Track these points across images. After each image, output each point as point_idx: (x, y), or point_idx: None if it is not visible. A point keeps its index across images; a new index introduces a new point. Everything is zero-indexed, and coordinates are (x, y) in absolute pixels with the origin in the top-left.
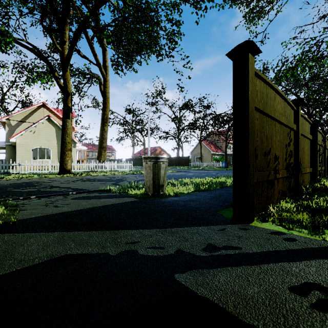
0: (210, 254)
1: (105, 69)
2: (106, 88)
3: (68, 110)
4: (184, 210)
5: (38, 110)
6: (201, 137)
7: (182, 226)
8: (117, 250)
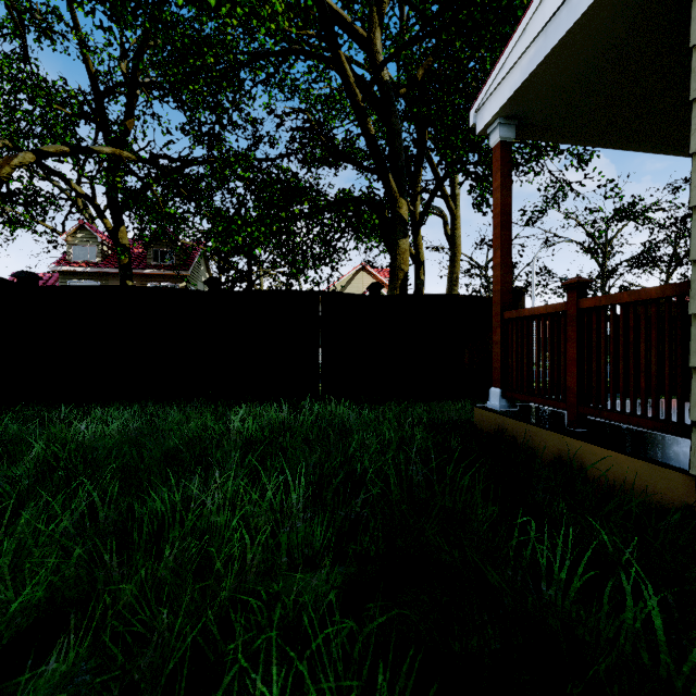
0: None
1: (453, 201)
2: (455, 231)
3: (421, 284)
4: None
5: (356, 276)
6: None
7: None
8: None
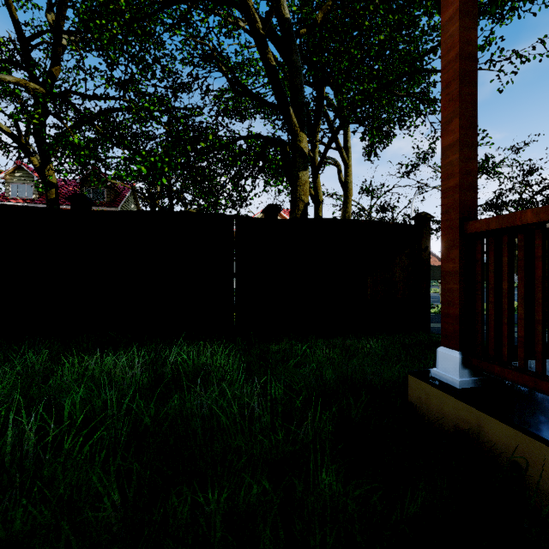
0: None
1: (346, 152)
2: (348, 178)
3: None
4: None
5: None
6: None
7: None
8: None
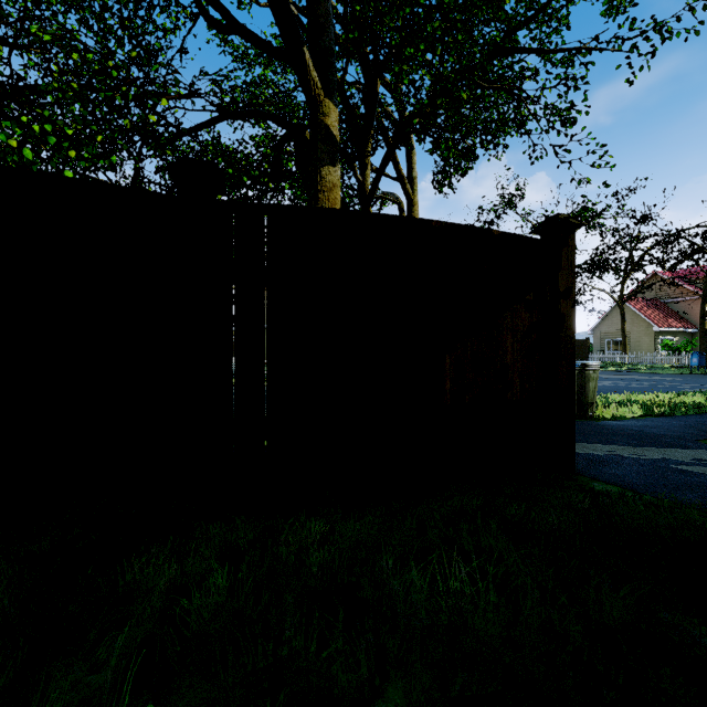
0: (699, 462)
1: (410, 184)
2: None
3: None
4: (645, 435)
5: None
6: (622, 293)
7: (654, 447)
8: (600, 453)
